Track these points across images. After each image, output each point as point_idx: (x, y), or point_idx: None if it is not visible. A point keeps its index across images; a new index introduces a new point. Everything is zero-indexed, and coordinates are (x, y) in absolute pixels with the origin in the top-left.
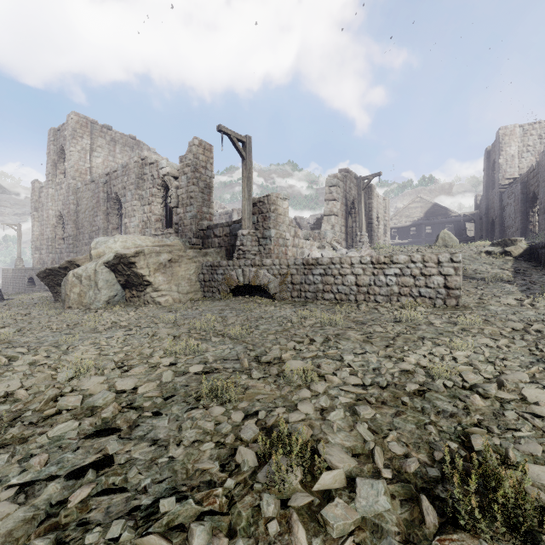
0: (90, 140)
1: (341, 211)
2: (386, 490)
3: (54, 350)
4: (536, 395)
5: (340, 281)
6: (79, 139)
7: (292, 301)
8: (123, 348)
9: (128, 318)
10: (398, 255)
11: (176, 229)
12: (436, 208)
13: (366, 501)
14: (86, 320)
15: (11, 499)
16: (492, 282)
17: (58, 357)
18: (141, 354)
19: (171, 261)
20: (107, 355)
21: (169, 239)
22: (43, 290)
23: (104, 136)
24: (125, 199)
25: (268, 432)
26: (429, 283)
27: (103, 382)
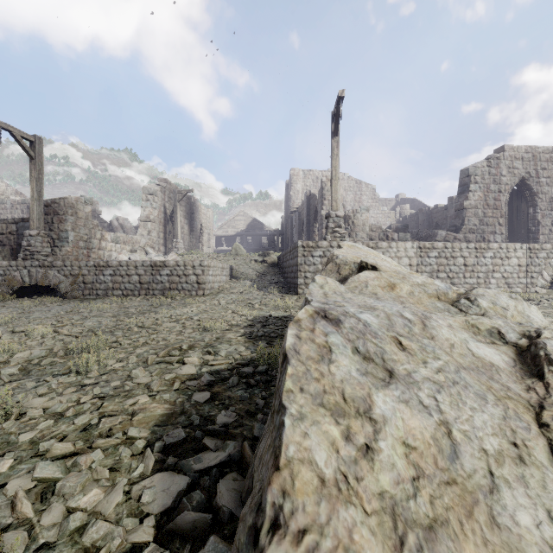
0: None
1: (158, 218)
2: (47, 352)
3: None
4: (167, 325)
5: (127, 280)
6: None
7: (84, 298)
8: None
9: None
10: (169, 261)
11: None
12: (255, 222)
13: (35, 355)
14: None
15: None
16: (244, 280)
17: None
18: None
19: None
20: None
21: None
22: None
23: None
24: None
25: None
26: (188, 281)
27: None
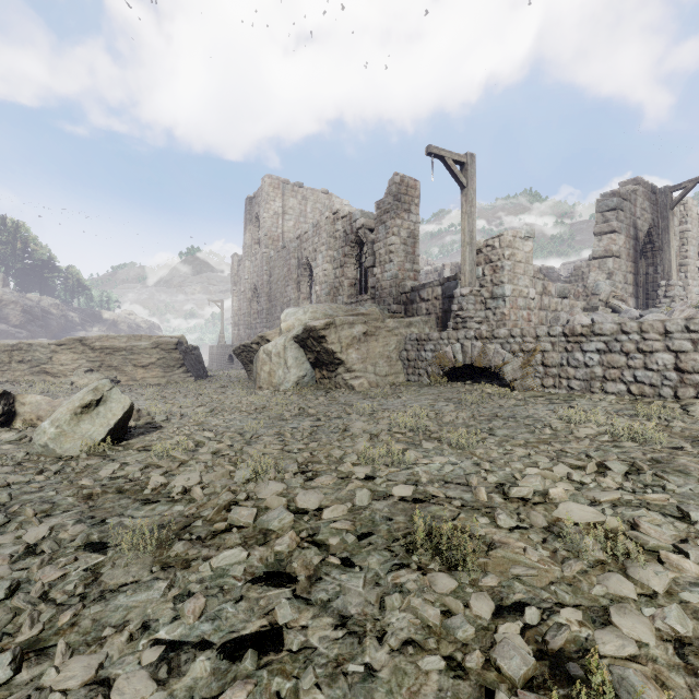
0: (282, 203)
1: (625, 249)
2: None
3: (238, 438)
4: None
5: (639, 362)
6: (272, 203)
7: (544, 392)
8: (308, 445)
9: (316, 405)
10: None
11: (372, 294)
12: None
13: None
14: (273, 404)
15: (153, 667)
16: None
17: (240, 447)
18: (329, 456)
19: (366, 334)
20: (291, 452)
21: (364, 307)
22: (240, 368)
23: (295, 196)
24: (316, 264)
25: (554, 666)
26: None
27: (282, 492)
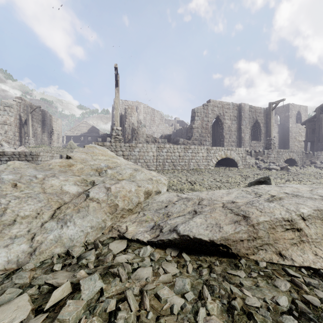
0: None
1: (14, 123)
2: None
3: None
4: None
5: None
6: None
7: None
8: None
9: None
10: (7, 152)
11: None
12: (93, 128)
13: None
14: None
15: None
16: None
17: None
18: None
19: None
20: None
21: None
22: None
23: None
24: None
25: None
26: None
27: None
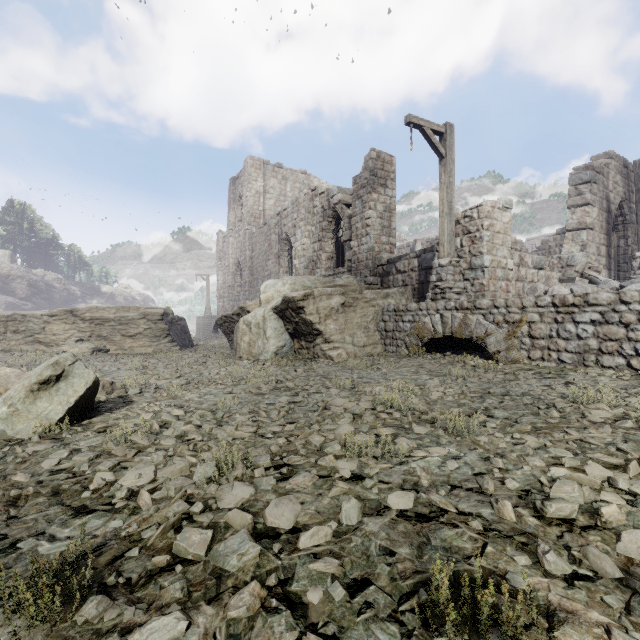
0: (263, 183)
1: (598, 221)
2: None
3: (208, 417)
4: None
5: None
6: (254, 183)
7: (531, 365)
8: (284, 426)
9: (295, 377)
10: None
11: (349, 267)
12: None
13: None
14: (251, 376)
15: None
16: None
17: (209, 430)
18: (308, 443)
19: (344, 305)
20: (264, 436)
21: (342, 279)
22: (224, 337)
23: (276, 176)
24: (295, 239)
25: None
26: None
27: (249, 498)
